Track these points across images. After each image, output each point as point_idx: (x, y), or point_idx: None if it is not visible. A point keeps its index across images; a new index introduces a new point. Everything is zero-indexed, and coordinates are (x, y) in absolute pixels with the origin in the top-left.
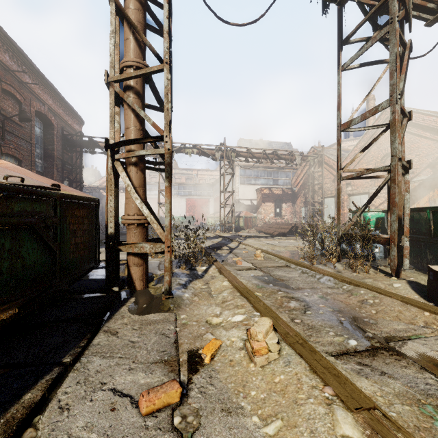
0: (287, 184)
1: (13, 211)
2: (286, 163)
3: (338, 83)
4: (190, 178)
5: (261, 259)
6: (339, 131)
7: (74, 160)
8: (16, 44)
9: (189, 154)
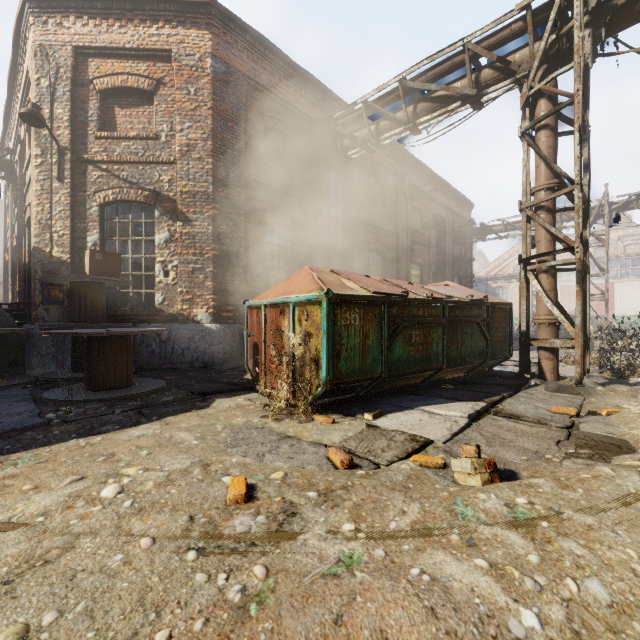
0: None
1: (471, 315)
2: None
3: None
4: None
5: None
6: None
7: (463, 253)
8: (420, 162)
9: None
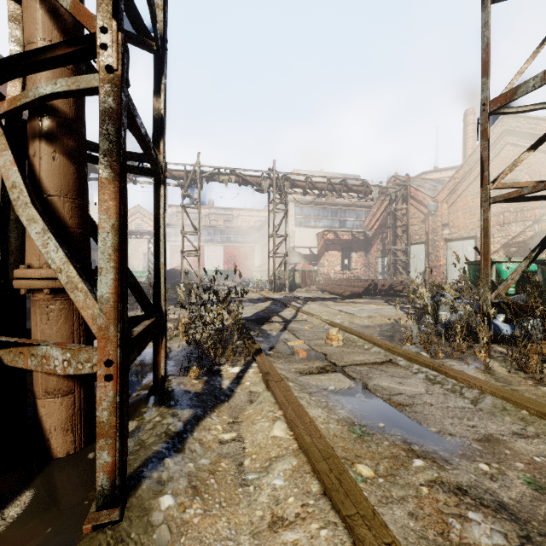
0: (358, 227)
1: None
2: (358, 197)
3: (484, 26)
4: (230, 221)
5: (339, 344)
6: (487, 113)
7: None
8: None
9: (225, 182)
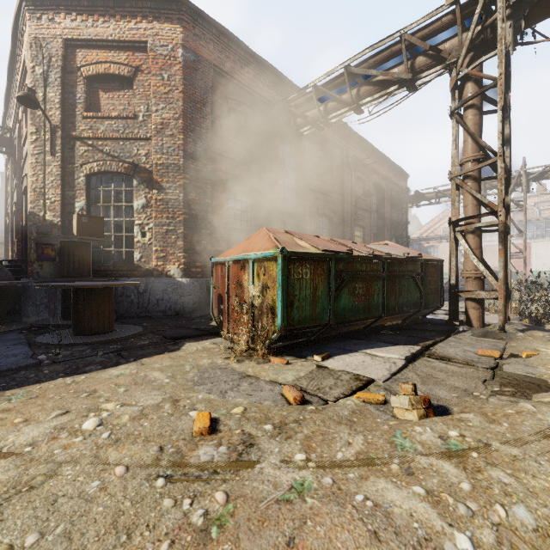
0: None
1: (407, 270)
2: None
3: None
4: None
5: None
6: None
7: (400, 217)
8: (363, 139)
9: None
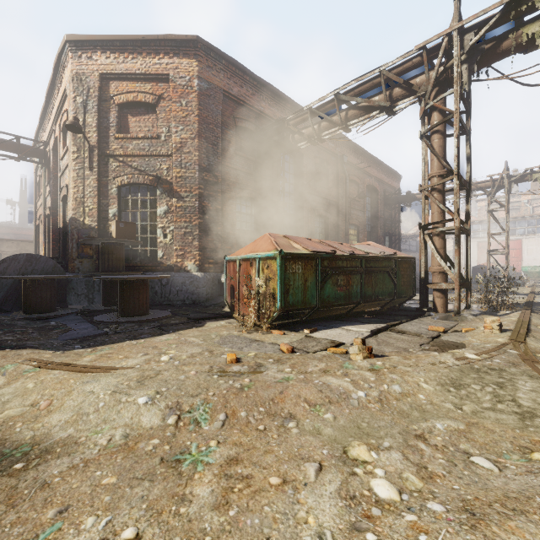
0: None
1: (383, 266)
2: None
3: None
4: None
5: None
6: None
7: (393, 215)
8: (356, 145)
9: (539, 180)
